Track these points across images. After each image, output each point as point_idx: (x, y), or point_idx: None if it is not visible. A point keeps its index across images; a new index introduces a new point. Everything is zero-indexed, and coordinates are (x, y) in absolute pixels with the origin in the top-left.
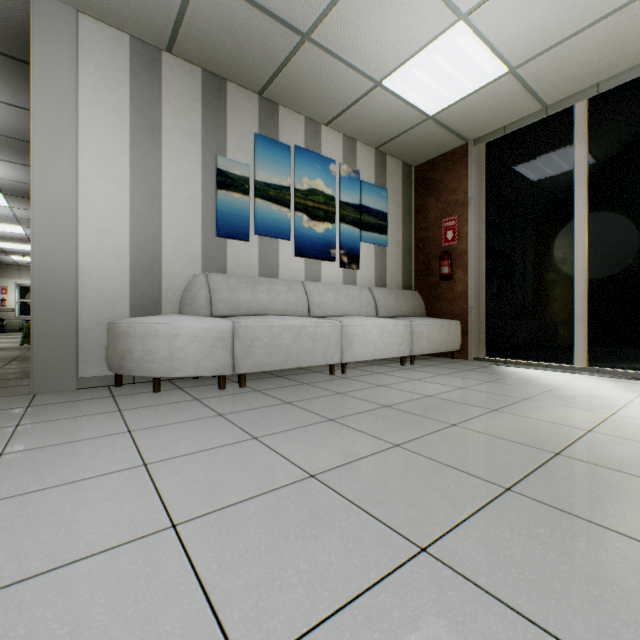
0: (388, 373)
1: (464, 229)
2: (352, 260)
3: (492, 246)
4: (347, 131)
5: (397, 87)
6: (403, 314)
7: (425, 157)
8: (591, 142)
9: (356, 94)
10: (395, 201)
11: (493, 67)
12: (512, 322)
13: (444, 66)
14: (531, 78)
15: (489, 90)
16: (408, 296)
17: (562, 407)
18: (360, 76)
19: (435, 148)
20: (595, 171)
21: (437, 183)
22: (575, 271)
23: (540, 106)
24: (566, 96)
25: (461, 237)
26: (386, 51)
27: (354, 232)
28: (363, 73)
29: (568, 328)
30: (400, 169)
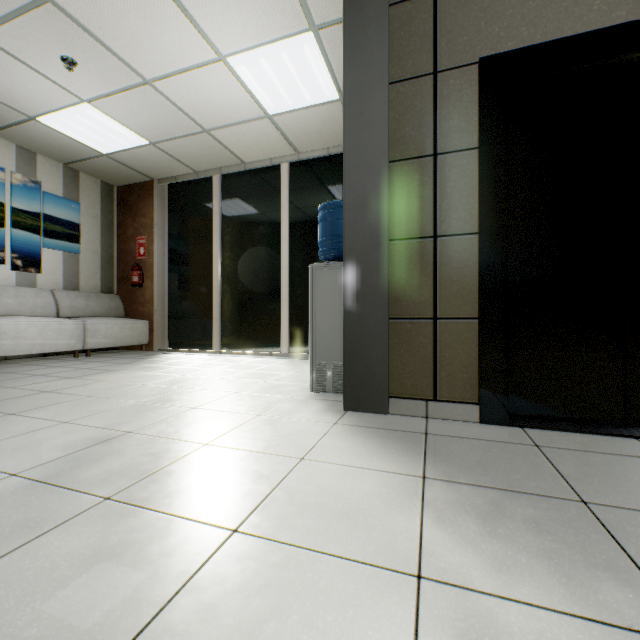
0: (43, 364)
1: (152, 248)
2: (30, 264)
3: (173, 263)
4: (21, 143)
5: (56, 126)
6: (95, 315)
7: (122, 182)
8: (222, 204)
9: (13, 119)
10: (92, 214)
11: (136, 138)
12: (184, 321)
13: (92, 125)
14: (172, 152)
15: (144, 151)
16: (105, 299)
17: (127, 372)
18: (8, 108)
19: (127, 177)
20: (224, 223)
21: (134, 206)
22: (214, 287)
23: (193, 170)
24: (206, 169)
25: (150, 254)
26: (26, 99)
27: (33, 238)
28: (11, 106)
29: (212, 325)
30: (99, 186)
